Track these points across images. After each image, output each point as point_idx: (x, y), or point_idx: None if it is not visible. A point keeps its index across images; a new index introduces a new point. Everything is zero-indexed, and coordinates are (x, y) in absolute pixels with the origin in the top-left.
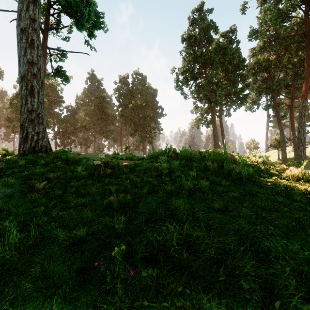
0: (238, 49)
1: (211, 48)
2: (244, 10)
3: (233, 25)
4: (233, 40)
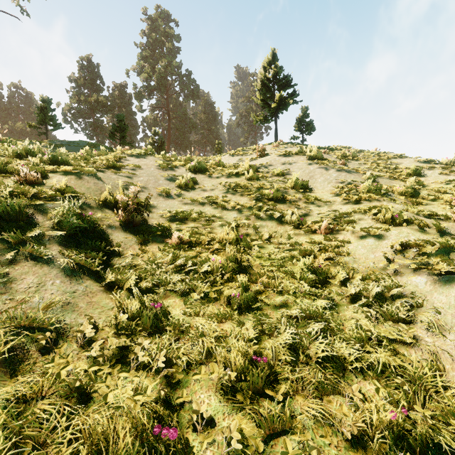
0: (129, 102)
1: (91, 98)
2: (128, 75)
3: (125, 81)
4: (125, 94)
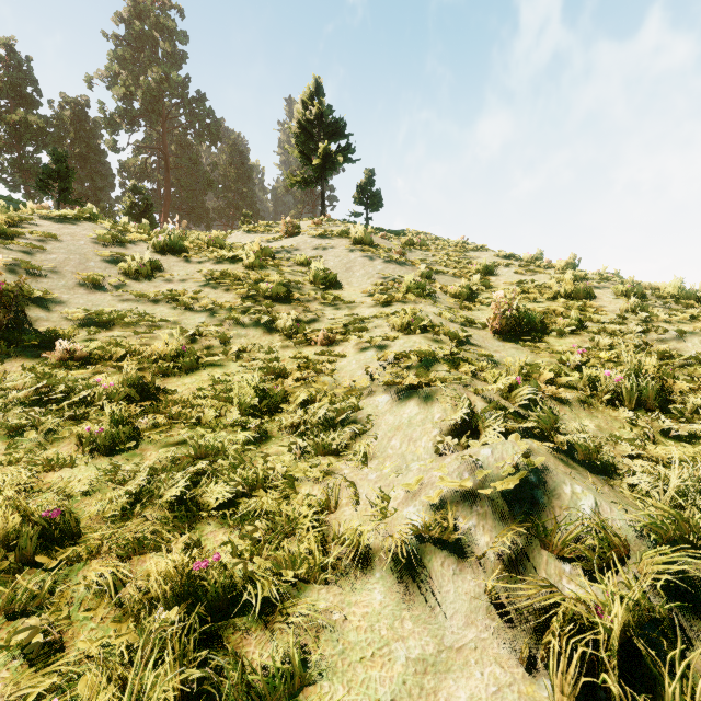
0: (94, 133)
1: (13, 116)
2: (90, 85)
3: (85, 96)
4: (85, 118)
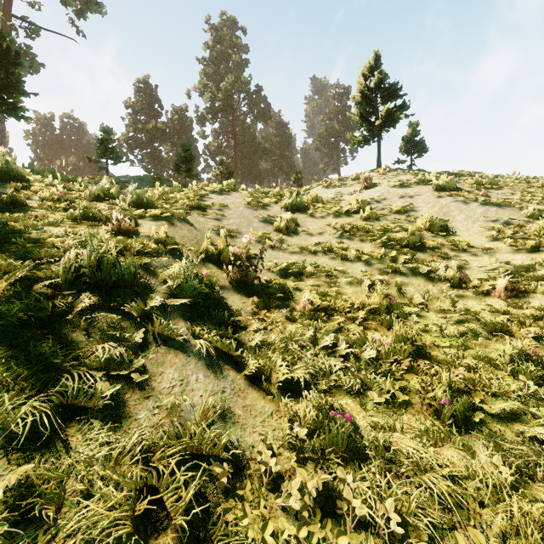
0: (190, 128)
1: (149, 125)
2: (189, 96)
3: (185, 104)
4: (185, 119)
